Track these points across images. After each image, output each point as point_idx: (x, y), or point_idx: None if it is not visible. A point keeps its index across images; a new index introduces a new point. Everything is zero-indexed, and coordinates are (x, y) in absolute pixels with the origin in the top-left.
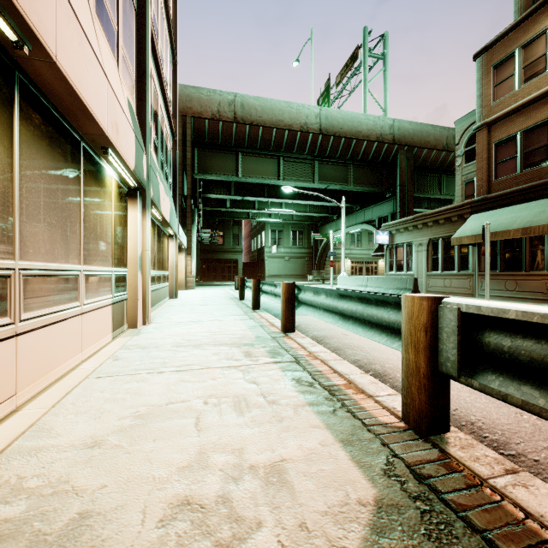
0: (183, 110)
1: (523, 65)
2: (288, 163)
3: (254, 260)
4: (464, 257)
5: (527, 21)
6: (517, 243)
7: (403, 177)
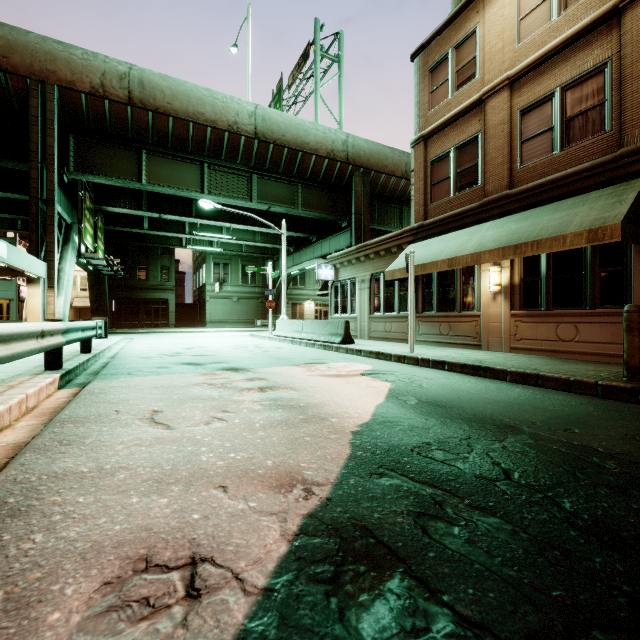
0: (41, 73)
1: (456, 69)
2: (216, 172)
3: (196, 301)
4: (403, 295)
5: (459, 18)
6: (451, 279)
7: (359, 204)
